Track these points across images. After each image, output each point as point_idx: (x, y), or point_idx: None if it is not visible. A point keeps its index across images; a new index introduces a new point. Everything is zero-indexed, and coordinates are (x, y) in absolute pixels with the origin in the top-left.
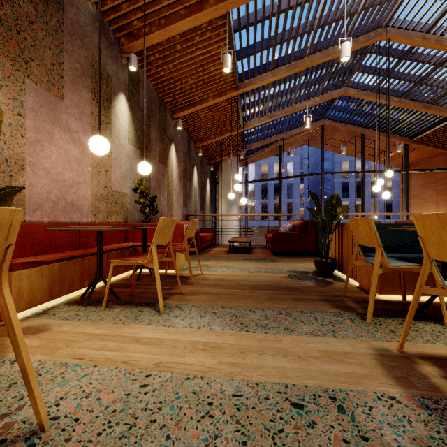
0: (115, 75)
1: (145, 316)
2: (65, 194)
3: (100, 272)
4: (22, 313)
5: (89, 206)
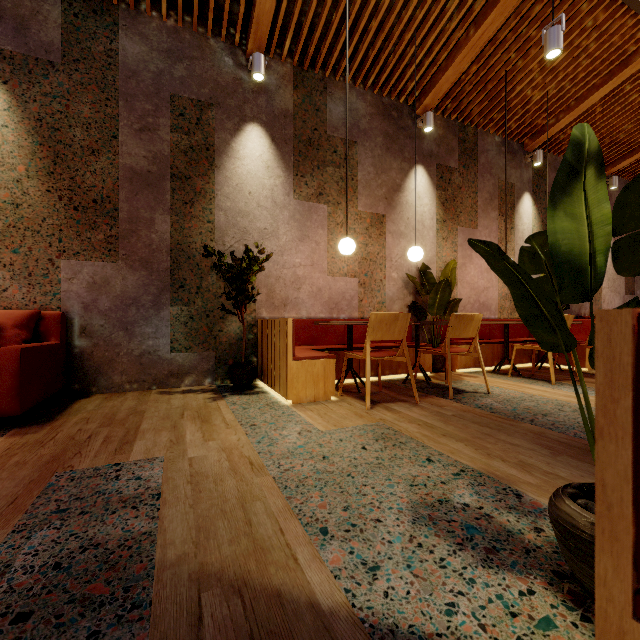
0: (518, 180)
1: (539, 383)
2: (478, 297)
3: (506, 354)
4: (461, 370)
5: (496, 305)
